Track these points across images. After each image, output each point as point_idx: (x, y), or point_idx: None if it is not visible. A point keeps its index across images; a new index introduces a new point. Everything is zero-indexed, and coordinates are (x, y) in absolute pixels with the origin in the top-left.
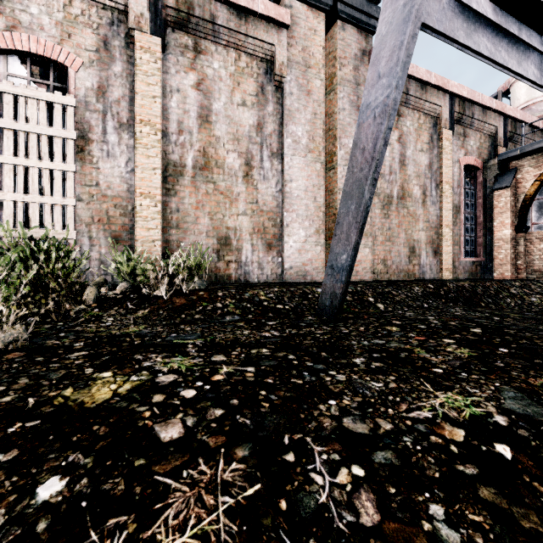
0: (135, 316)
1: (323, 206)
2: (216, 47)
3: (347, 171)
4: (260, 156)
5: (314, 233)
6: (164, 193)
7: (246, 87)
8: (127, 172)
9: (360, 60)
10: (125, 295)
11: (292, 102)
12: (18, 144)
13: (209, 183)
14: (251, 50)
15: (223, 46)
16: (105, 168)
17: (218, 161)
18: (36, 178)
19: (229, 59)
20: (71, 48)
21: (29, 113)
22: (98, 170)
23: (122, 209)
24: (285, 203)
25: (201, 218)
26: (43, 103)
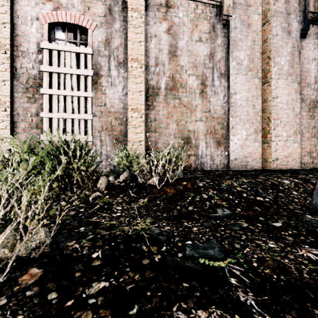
0: (137, 206)
1: (260, 111)
2: (181, 1)
3: None
4: (211, 77)
5: (253, 133)
6: (146, 108)
7: (201, 28)
8: (123, 95)
9: None
10: (126, 183)
11: (236, 34)
12: (60, 82)
13: (176, 99)
14: None
15: (185, 0)
16: (109, 93)
17: (182, 83)
18: (69, 103)
19: (189, 9)
20: (90, 16)
21: (66, 61)
22: (105, 95)
23: (120, 121)
24: (231, 110)
25: (170, 124)
26: (74, 54)
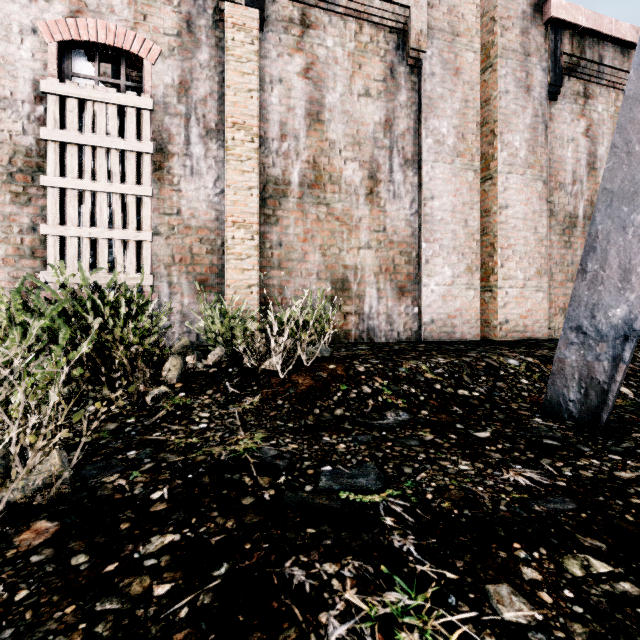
0: (241, 410)
1: (477, 233)
2: (330, 17)
3: (610, 154)
4: (388, 165)
5: (464, 272)
6: (262, 220)
7: (370, 70)
8: (216, 195)
9: (530, 20)
10: (220, 368)
11: (433, 86)
12: (83, 163)
13: (321, 206)
14: (377, 17)
15: (339, 15)
16: (188, 190)
17: (332, 175)
18: (104, 207)
19: (347, 33)
20: (147, 34)
21: (96, 122)
22: (180, 193)
23: (209, 245)
24: (424, 229)
25: (310, 254)
26: (113, 108)
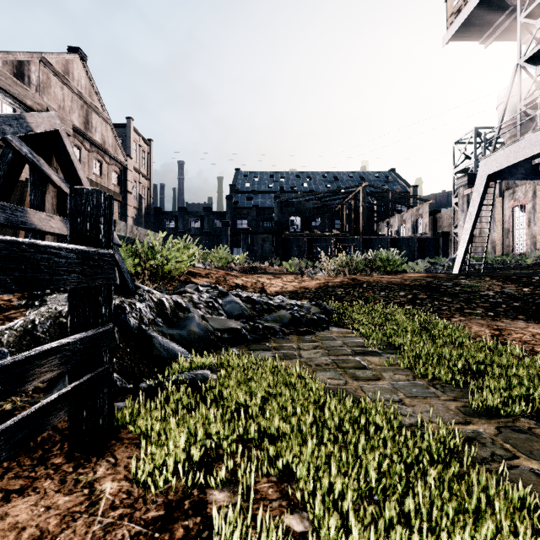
0: None
1: None
2: None
3: None
4: None
5: None
6: None
7: None
8: None
9: None
10: None
11: None
12: None
13: None
14: None
15: None
16: None
17: None
18: None
19: None
20: None
21: None
22: None
23: None
24: None
25: None
26: None
